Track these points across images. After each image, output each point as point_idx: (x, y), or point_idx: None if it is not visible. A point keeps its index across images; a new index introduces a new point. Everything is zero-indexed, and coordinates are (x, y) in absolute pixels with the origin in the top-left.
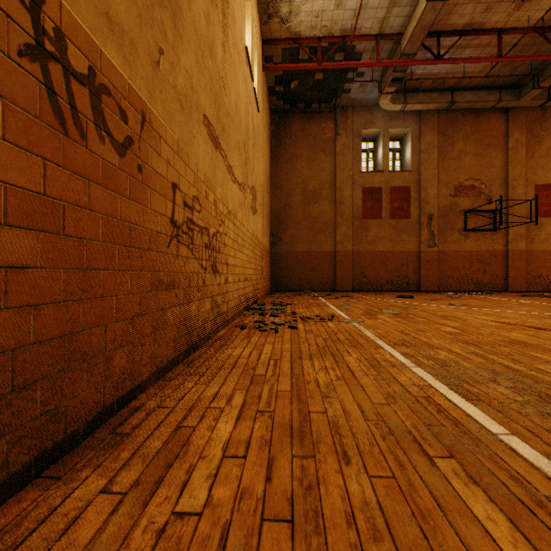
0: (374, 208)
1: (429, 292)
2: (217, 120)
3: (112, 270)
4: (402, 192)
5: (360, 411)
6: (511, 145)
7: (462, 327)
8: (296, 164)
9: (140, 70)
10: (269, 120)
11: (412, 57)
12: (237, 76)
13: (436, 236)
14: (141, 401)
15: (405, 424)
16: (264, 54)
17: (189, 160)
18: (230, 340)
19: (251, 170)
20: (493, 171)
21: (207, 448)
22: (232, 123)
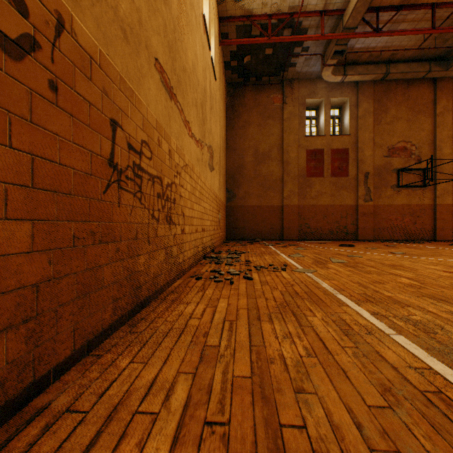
0: (317, 168)
1: (365, 241)
2: (172, 70)
3: None
4: (341, 153)
5: (356, 428)
6: (439, 111)
7: (418, 278)
8: (248, 130)
9: None
10: (225, 91)
11: (353, 30)
12: (194, 37)
13: (372, 192)
14: (49, 397)
15: None
16: (221, 31)
17: (136, 100)
18: (184, 293)
19: (209, 131)
20: (423, 134)
21: None
22: (188, 80)
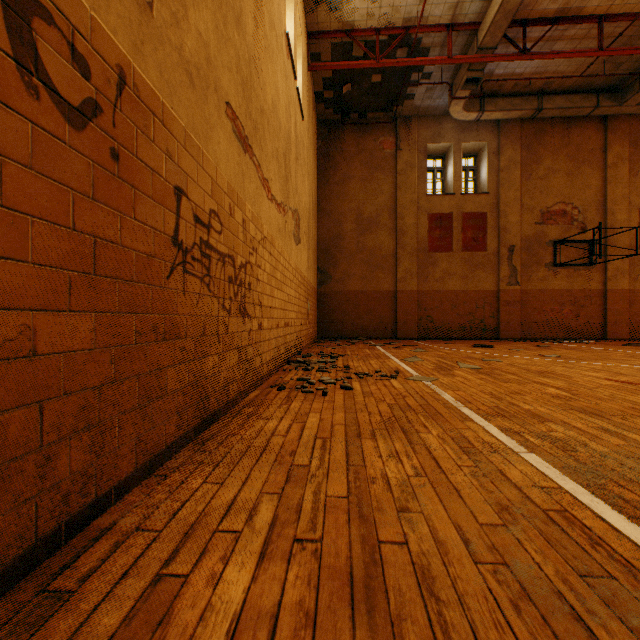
0: (443, 239)
1: (510, 340)
2: (246, 114)
3: (56, 311)
4: (477, 219)
5: (462, 543)
6: (611, 161)
7: (570, 388)
8: (349, 186)
9: (116, 3)
10: (315, 132)
11: (492, 51)
12: (274, 66)
13: (519, 272)
14: (113, 517)
15: (544, 574)
16: (310, 51)
17: (204, 159)
18: (262, 406)
19: (294, 190)
20: (588, 193)
21: (199, 632)
22: (267, 124)
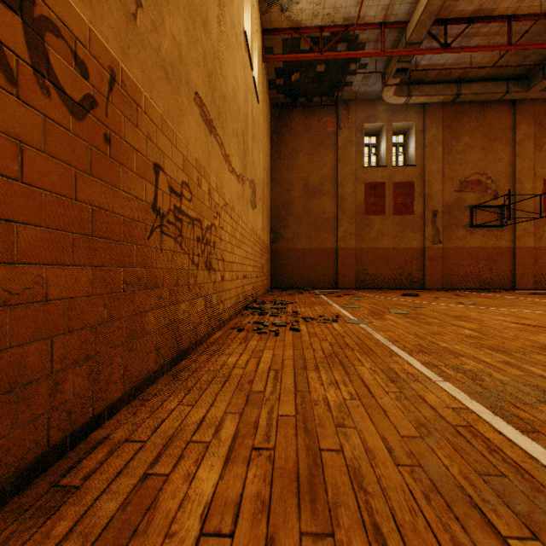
0: (377, 204)
1: (433, 290)
2: (211, 101)
3: (62, 265)
4: (406, 187)
5: (387, 450)
6: (519, 138)
7: (481, 329)
8: (297, 160)
9: (108, 16)
10: (269, 114)
11: (418, 46)
12: (234, 59)
13: (441, 232)
14: (106, 431)
15: (451, 473)
16: (264, 45)
17: (177, 140)
18: (225, 345)
19: (251, 163)
20: (500, 166)
21: (179, 515)
22: (229, 109)
